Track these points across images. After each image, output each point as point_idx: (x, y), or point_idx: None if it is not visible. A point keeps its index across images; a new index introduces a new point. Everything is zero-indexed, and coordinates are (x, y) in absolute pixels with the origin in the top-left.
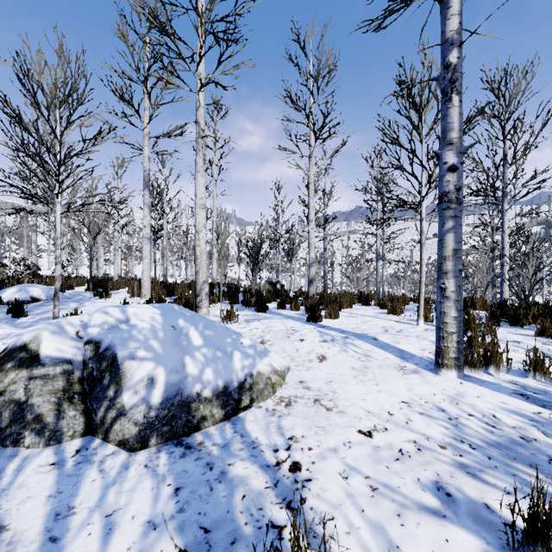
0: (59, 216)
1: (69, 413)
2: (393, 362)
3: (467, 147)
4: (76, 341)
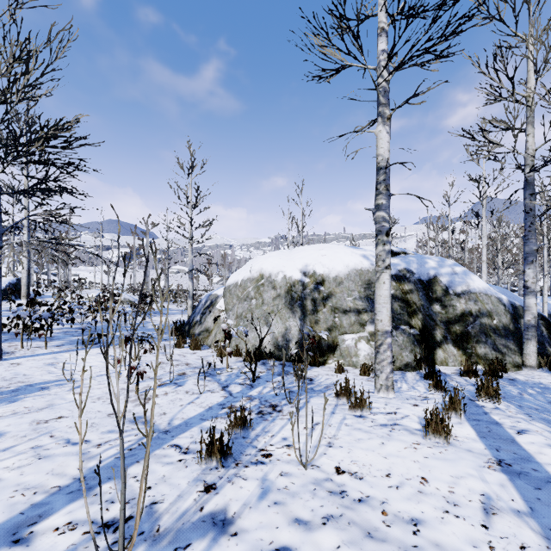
0: None
1: None
2: None
3: None
4: None
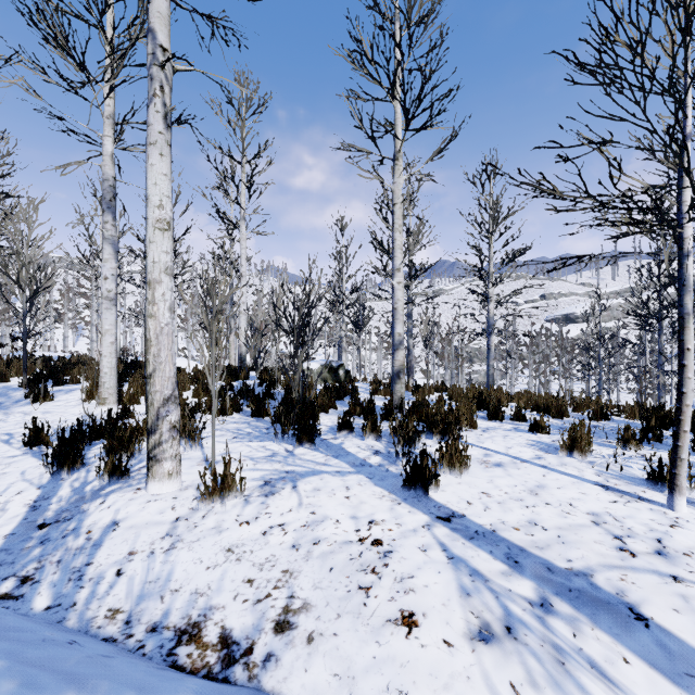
0: None
1: None
2: None
3: None
4: None
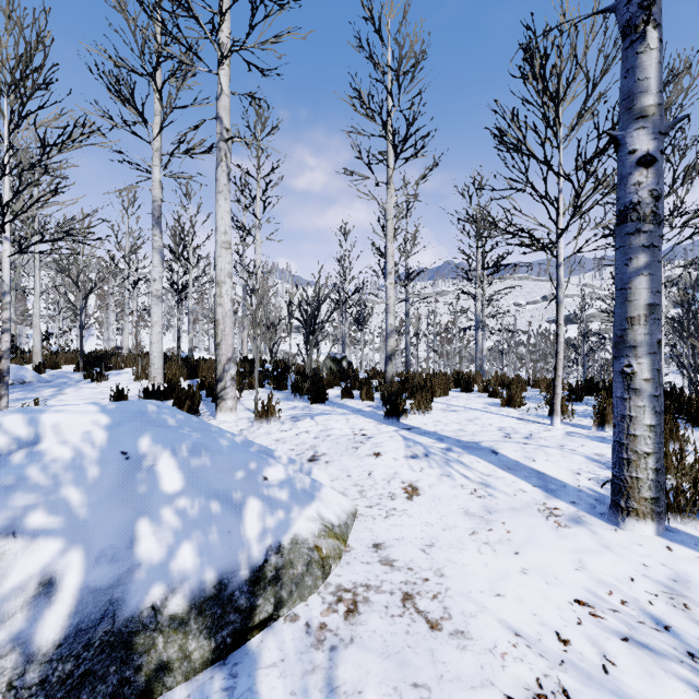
0: (8, 260)
1: None
2: (534, 499)
3: (672, 122)
4: None
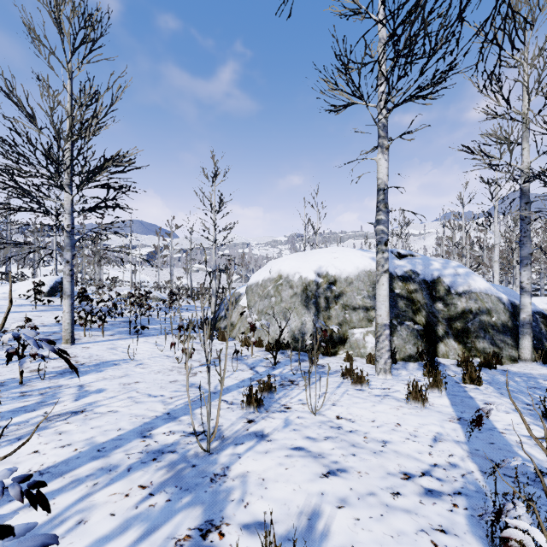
0: None
1: None
2: None
3: None
4: None
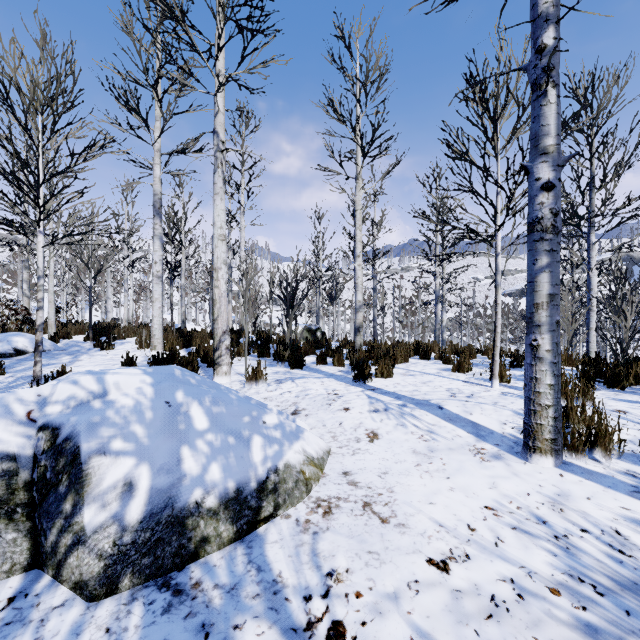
0: (42, 250)
1: (6, 536)
2: (467, 442)
3: (567, 157)
4: (25, 427)
